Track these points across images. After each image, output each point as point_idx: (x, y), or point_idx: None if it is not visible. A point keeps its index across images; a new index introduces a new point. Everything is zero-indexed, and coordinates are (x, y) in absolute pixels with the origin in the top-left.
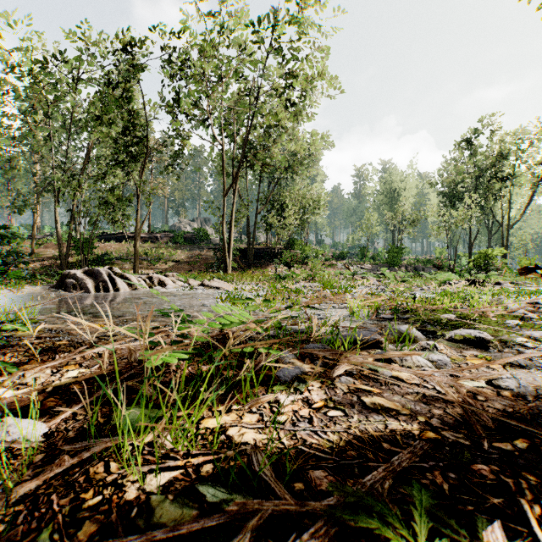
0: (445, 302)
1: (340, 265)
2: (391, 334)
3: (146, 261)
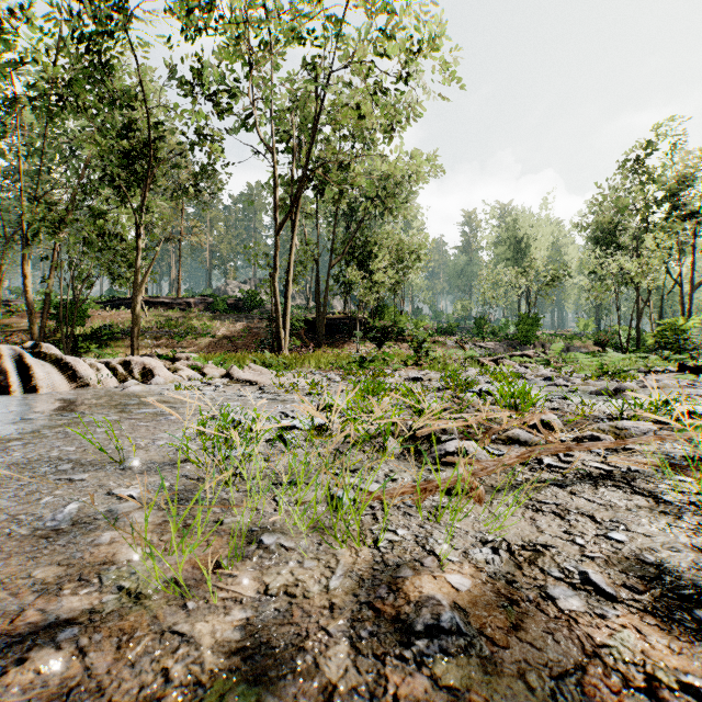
0: None
1: (450, 342)
2: None
3: (168, 336)
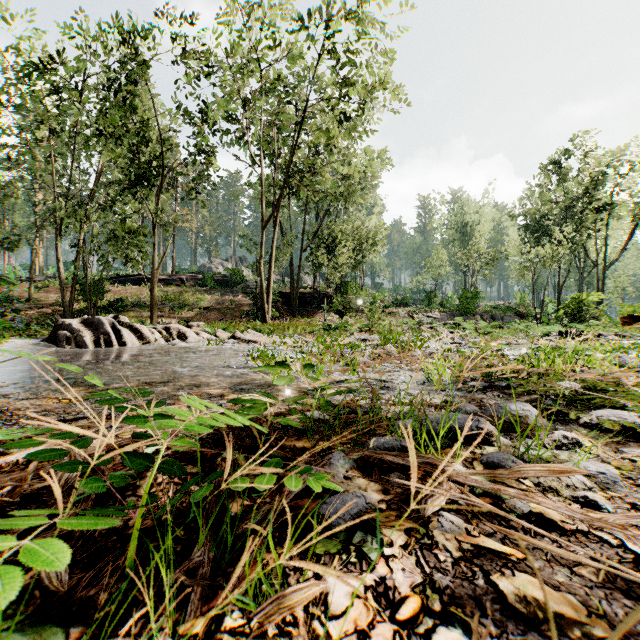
0: (556, 363)
1: (403, 313)
2: (499, 418)
3: (169, 308)
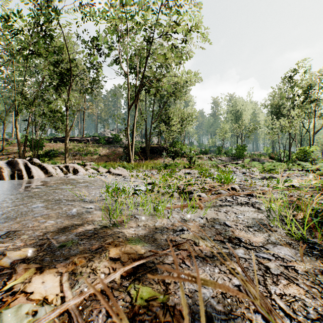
0: None
1: (205, 157)
2: None
3: (79, 155)
